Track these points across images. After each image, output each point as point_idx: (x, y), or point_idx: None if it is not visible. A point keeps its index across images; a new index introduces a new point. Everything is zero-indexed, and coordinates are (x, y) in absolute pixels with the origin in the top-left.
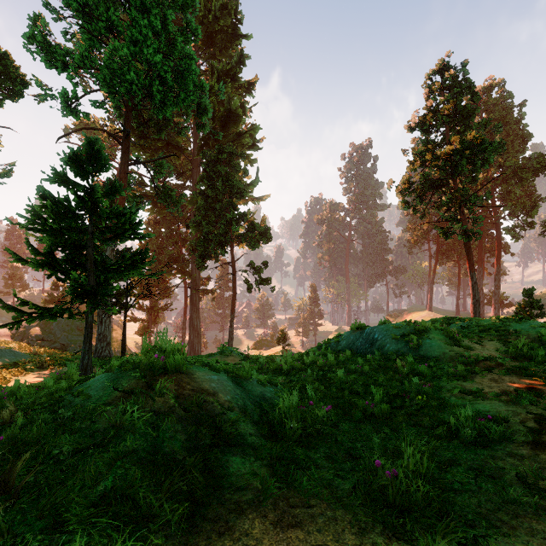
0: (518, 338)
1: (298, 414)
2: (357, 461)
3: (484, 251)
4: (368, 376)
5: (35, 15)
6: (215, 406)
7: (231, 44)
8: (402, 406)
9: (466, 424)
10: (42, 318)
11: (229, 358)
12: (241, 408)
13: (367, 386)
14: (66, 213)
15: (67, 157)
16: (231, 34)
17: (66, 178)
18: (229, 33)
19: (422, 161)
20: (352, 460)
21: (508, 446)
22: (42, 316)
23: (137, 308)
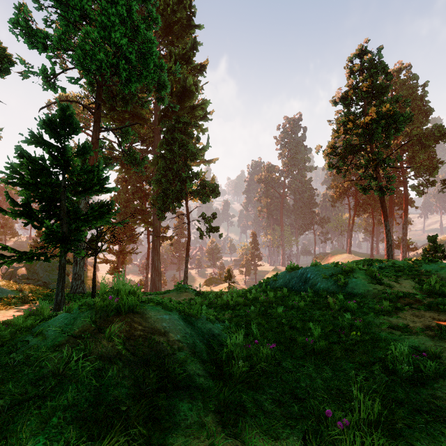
0: (429, 277)
1: (244, 353)
2: (304, 404)
3: (393, 204)
4: (303, 311)
5: (20, 5)
6: (165, 346)
7: (186, 33)
8: (338, 341)
9: (402, 362)
10: (20, 261)
11: (183, 294)
12: (191, 346)
13: (304, 322)
14: (41, 170)
15: (43, 121)
16: (186, 25)
17: (41, 140)
18: (185, 24)
19: (345, 129)
20: (298, 402)
21: (445, 384)
22: (20, 259)
23: (108, 252)
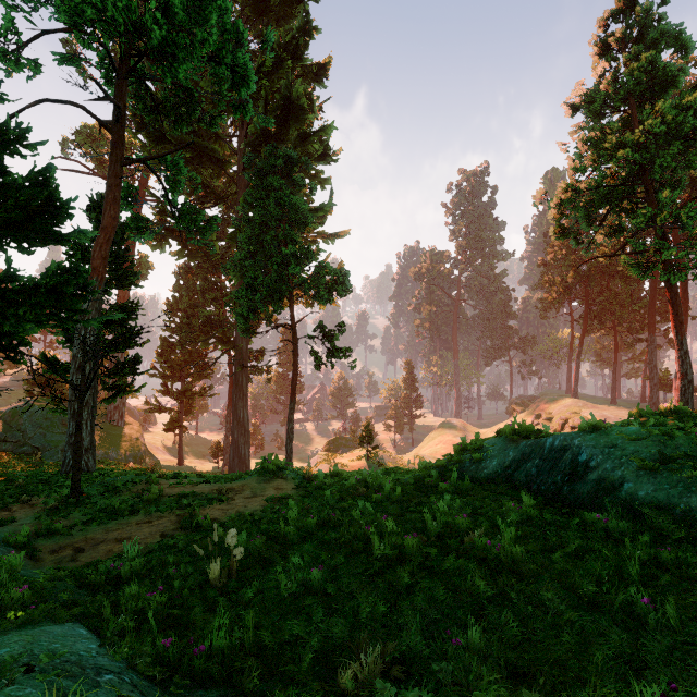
0: None
1: None
2: None
3: None
4: None
5: None
6: None
7: (293, 11)
8: None
9: None
10: None
11: (272, 483)
12: None
13: None
14: None
15: None
16: None
17: None
18: None
19: (597, 153)
20: None
21: None
22: None
23: (164, 393)
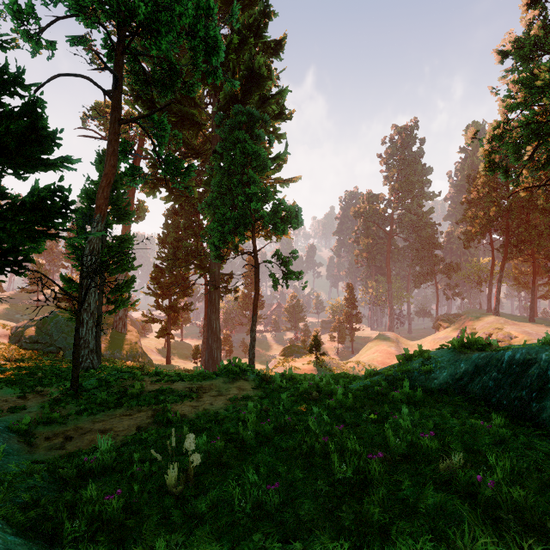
0: None
1: None
2: None
3: None
4: None
5: None
6: None
7: None
8: None
9: None
10: None
11: (236, 384)
12: None
13: None
14: None
15: None
16: None
17: None
18: None
19: (529, 92)
20: None
21: None
22: None
23: (156, 307)
